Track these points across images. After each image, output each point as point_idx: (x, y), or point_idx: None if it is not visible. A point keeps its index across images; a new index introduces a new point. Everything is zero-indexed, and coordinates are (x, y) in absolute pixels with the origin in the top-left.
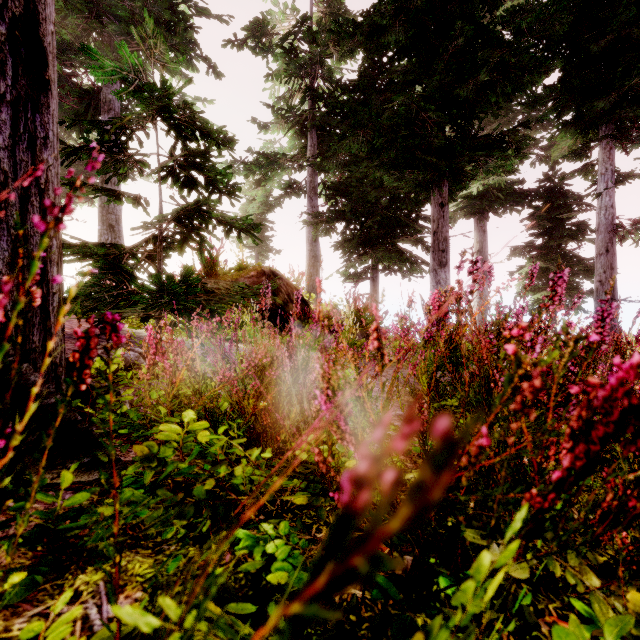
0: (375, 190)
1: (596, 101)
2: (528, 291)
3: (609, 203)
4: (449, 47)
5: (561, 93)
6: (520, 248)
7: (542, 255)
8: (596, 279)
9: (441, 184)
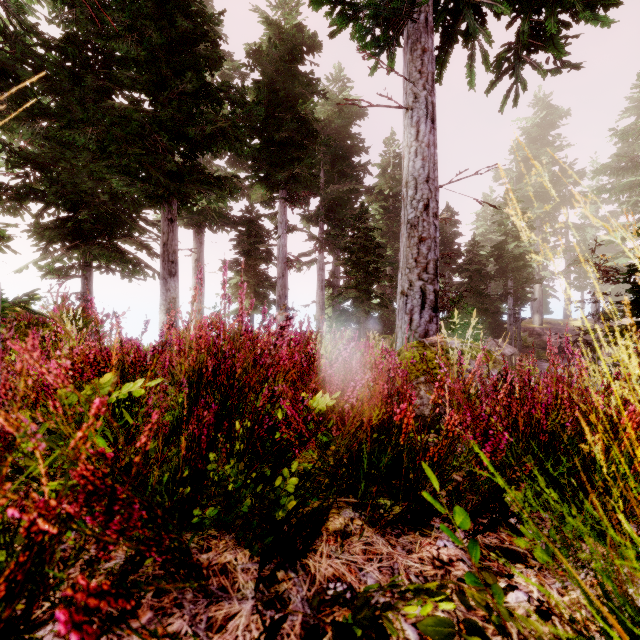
0: (93, 182)
1: (278, 173)
2: (235, 298)
3: (284, 243)
4: (180, 86)
5: (258, 159)
6: (230, 263)
7: (245, 271)
8: (277, 294)
9: (171, 201)
